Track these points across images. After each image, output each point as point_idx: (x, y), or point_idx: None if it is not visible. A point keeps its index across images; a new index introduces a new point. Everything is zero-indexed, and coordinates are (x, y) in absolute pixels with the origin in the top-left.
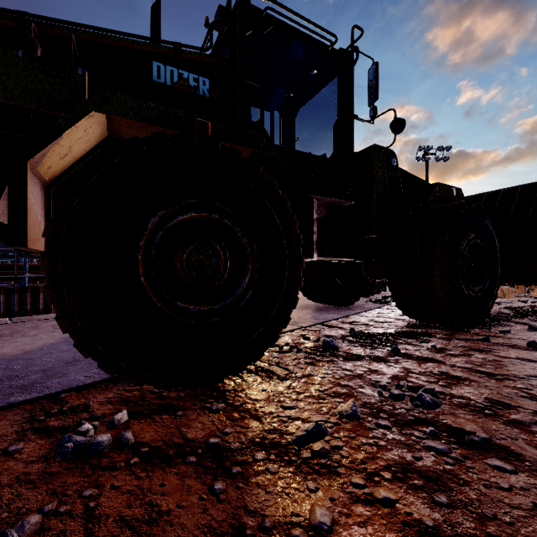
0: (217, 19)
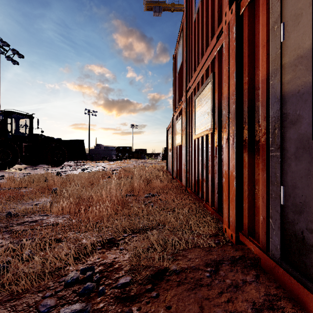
0: (1, 114)
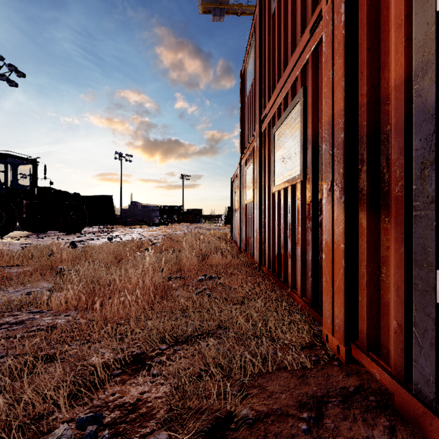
0: None
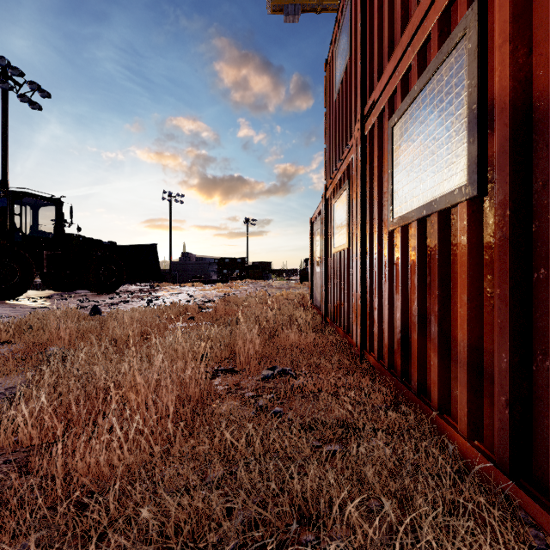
0: (2, 197)
